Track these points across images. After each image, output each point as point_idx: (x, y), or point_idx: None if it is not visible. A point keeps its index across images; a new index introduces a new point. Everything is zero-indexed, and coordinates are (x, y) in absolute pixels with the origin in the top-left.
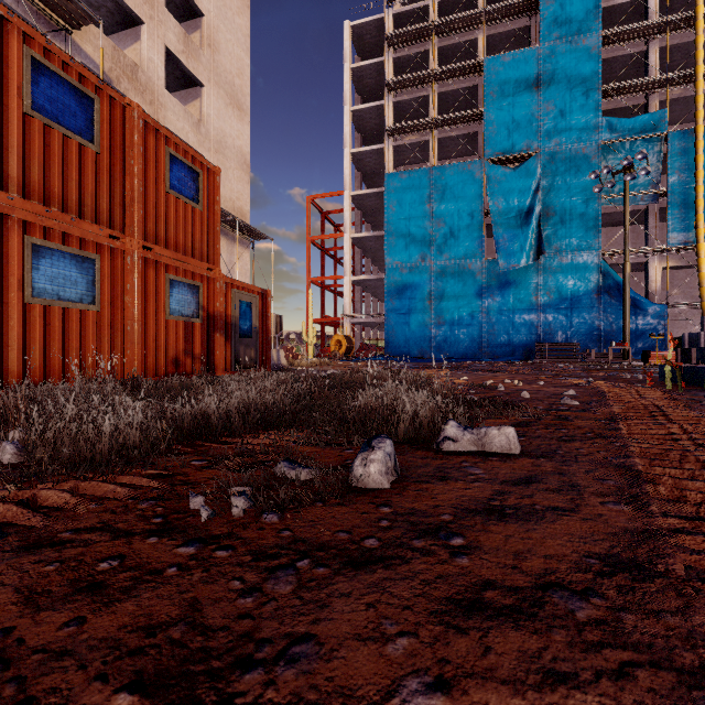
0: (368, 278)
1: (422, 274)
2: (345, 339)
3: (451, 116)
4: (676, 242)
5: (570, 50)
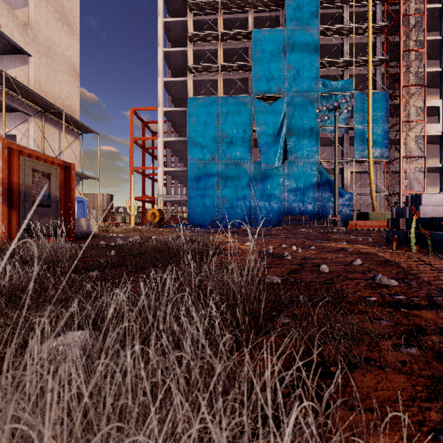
0: (176, 169)
1: (212, 168)
2: (158, 212)
3: (231, 64)
4: (358, 157)
5: (302, 34)
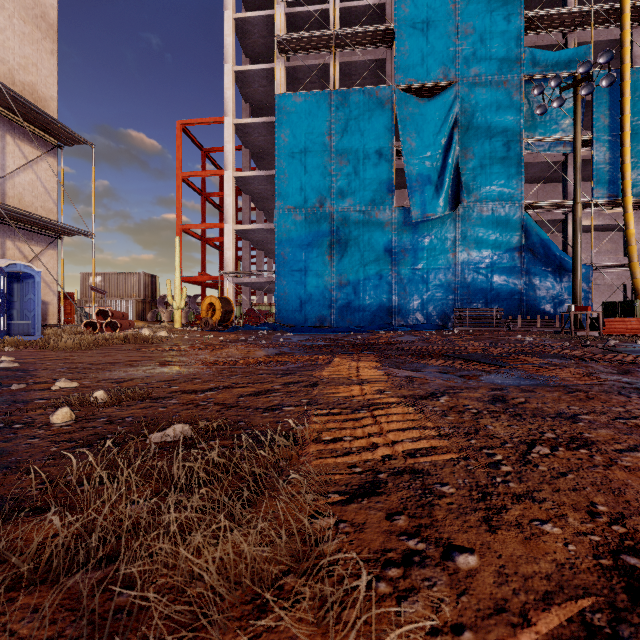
0: (255, 227)
1: (321, 223)
2: (219, 302)
3: (355, 30)
4: (601, 196)
5: None
